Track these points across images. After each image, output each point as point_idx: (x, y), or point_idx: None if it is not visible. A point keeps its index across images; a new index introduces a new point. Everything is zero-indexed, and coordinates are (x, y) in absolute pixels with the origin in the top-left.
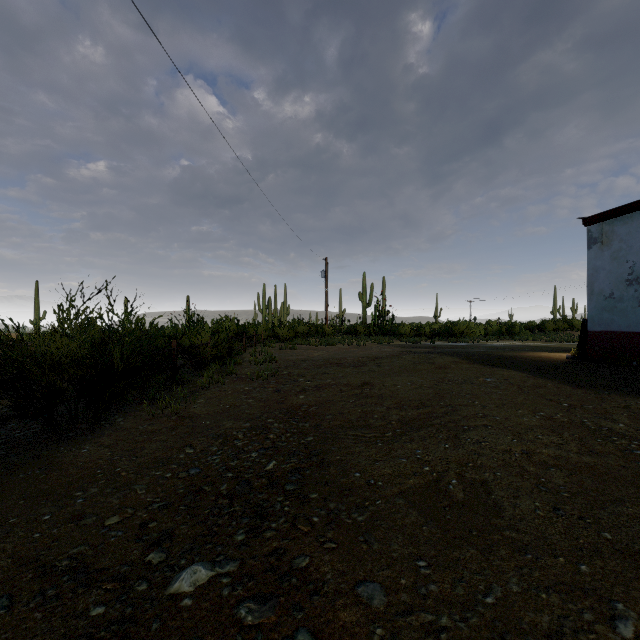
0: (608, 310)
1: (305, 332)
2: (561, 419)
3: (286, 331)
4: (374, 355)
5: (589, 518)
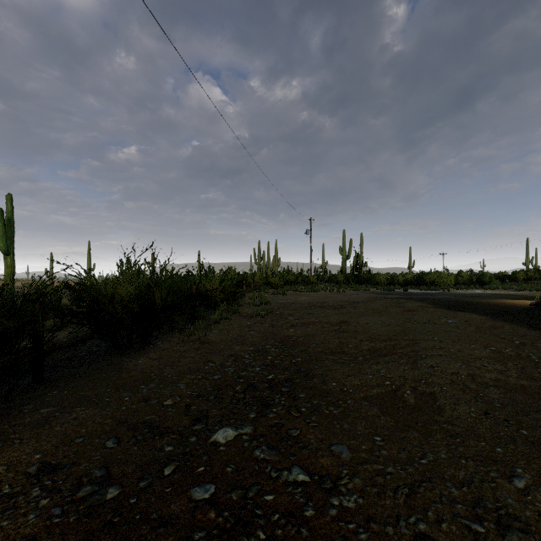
0: None
1: (293, 280)
2: (509, 353)
3: (277, 279)
4: (351, 300)
5: (512, 420)
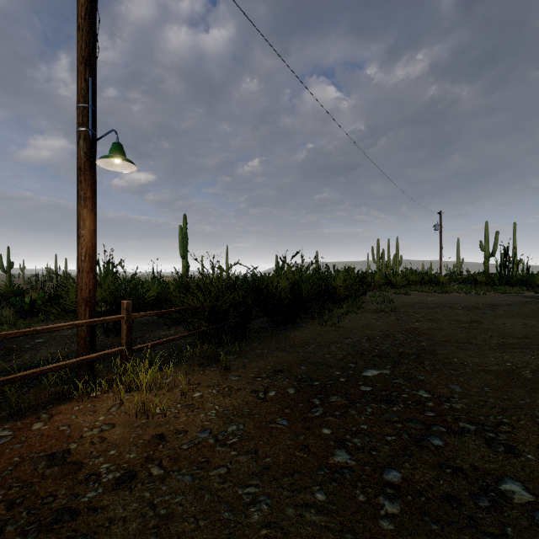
0: None
1: (418, 280)
2: None
3: (399, 279)
4: (492, 302)
5: None
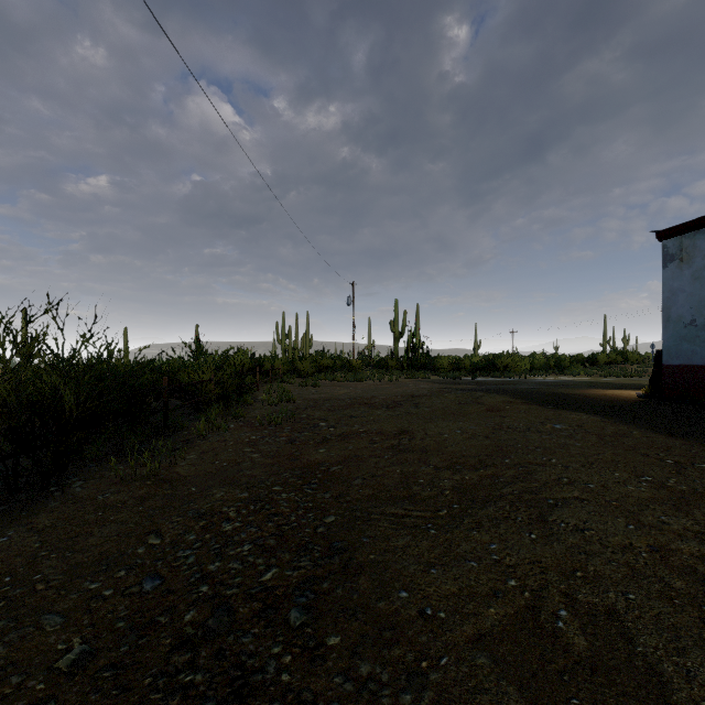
0: (688, 340)
1: (329, 366)
2: (678, 487)
3: (308, 365)
4: (410, 393)
5: None
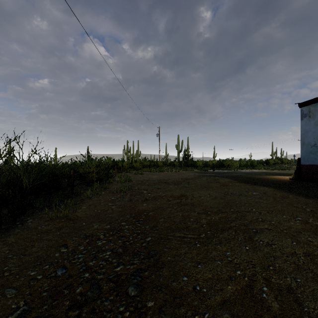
0: (313, 153)
1: (148, 165)
2: (314, 223)
3: (138, 164)
4: (185, 177)
5: None
